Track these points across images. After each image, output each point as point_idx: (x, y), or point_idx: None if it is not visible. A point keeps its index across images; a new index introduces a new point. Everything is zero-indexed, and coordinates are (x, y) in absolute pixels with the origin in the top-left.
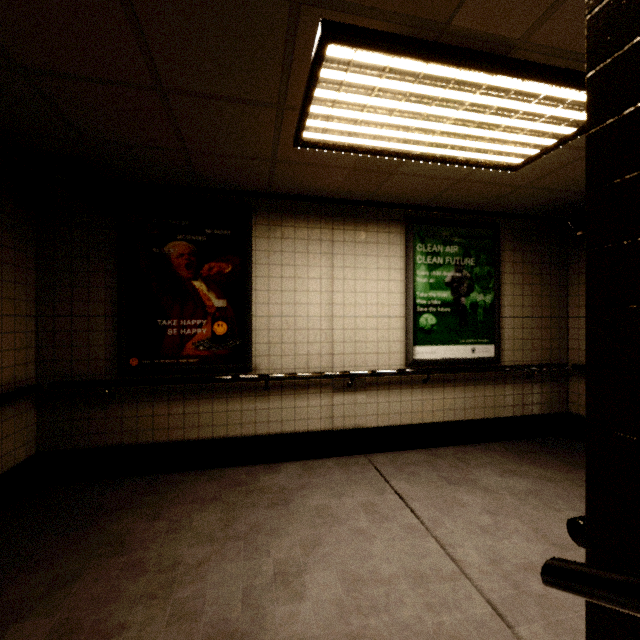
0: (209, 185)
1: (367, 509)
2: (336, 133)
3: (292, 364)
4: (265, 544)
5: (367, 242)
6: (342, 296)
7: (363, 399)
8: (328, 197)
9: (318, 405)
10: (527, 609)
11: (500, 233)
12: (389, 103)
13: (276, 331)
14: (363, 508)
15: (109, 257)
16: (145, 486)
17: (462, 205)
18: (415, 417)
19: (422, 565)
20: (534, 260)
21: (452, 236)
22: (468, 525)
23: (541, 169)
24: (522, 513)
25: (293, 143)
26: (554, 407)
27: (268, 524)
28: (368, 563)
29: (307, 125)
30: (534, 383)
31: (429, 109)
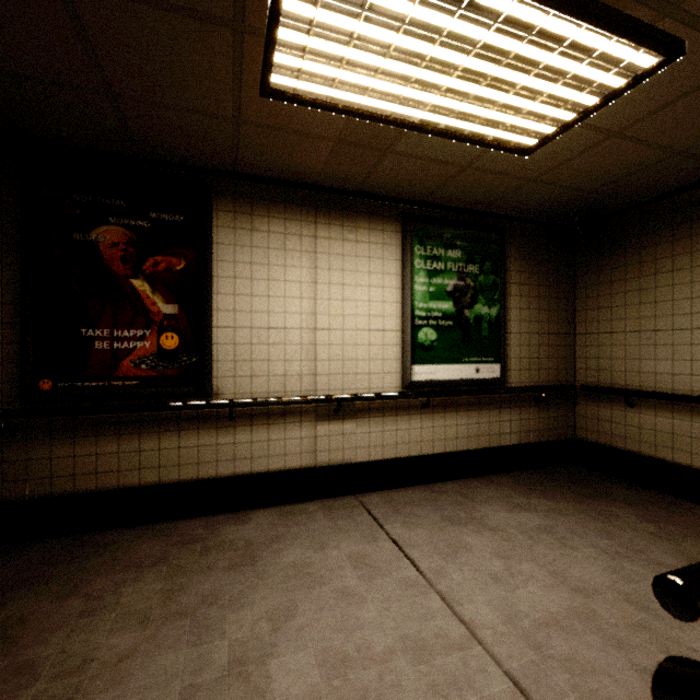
0: (154, 155)
1: (356, 562)
2: (315, 79)
3: (265, 387)
4: (220, 621)
5: (357, 240)
6: (327, 304)
7: (353, 428)
8: (310, 183)
9: (298, 437)
10: (554, 679)
11: (506, 238)
12: (383, 33)
13: (244, 346)
14: (351, 561)
15: (8, 242)
16: (61, 551)
17: (466, 203)
18: (413, 448)
19: (424, 631)
20: (541, 270)
21: (454, 239)
22: (477, 574)
23: (555, 157)
24: (536, 554)
25: (259, 90)
26: (561, 433)
27: (227, 592)
28: (356, 635)
29: (276, 61)
30: (541, 407)
31: (433, 49)
